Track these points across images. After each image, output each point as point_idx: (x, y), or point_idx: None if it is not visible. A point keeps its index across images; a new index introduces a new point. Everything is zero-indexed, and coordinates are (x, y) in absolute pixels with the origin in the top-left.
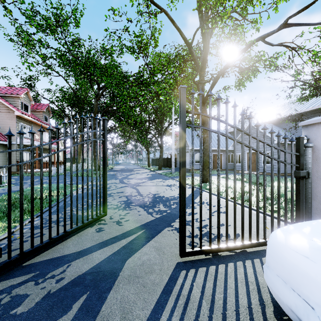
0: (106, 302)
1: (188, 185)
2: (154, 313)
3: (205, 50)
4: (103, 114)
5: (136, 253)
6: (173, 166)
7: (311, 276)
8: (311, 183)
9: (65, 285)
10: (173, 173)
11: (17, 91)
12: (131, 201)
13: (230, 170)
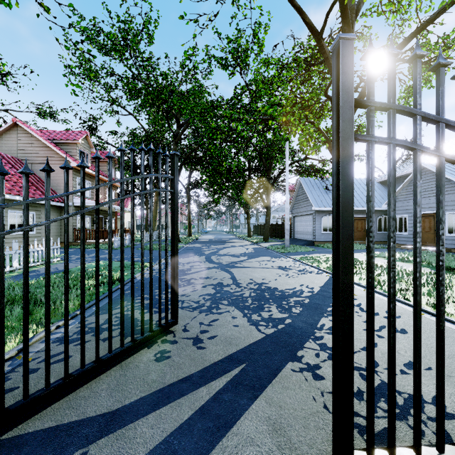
0: None
1: (316, 269)
2: None
3: None
4: (183, 162)
5: (226, 435)
6: (287, 237)
7: None
8: None
9: None
10: (287, 248)
11: (74, 135)
12: (222, 295)
13: (383, 244)
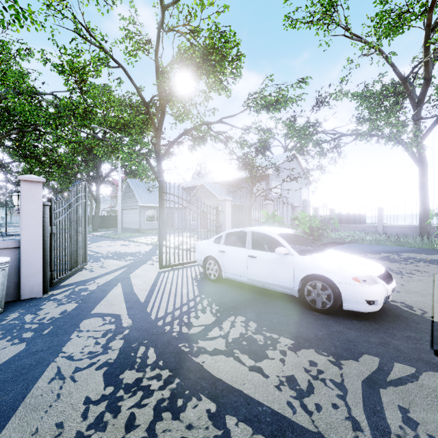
0: (132, 282)
1: (145, 244)
2: (156, 280)
3: (162, 114)
4: None
5: (132, 273)
6: (119, 226)
7: (204, 247)
8: (222, 230)
9: (104, 283)
10: (119, 234)
11: None
12: (96, 257)
13: (184, 229)
